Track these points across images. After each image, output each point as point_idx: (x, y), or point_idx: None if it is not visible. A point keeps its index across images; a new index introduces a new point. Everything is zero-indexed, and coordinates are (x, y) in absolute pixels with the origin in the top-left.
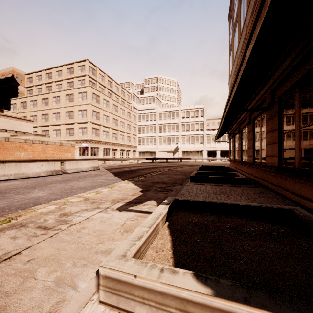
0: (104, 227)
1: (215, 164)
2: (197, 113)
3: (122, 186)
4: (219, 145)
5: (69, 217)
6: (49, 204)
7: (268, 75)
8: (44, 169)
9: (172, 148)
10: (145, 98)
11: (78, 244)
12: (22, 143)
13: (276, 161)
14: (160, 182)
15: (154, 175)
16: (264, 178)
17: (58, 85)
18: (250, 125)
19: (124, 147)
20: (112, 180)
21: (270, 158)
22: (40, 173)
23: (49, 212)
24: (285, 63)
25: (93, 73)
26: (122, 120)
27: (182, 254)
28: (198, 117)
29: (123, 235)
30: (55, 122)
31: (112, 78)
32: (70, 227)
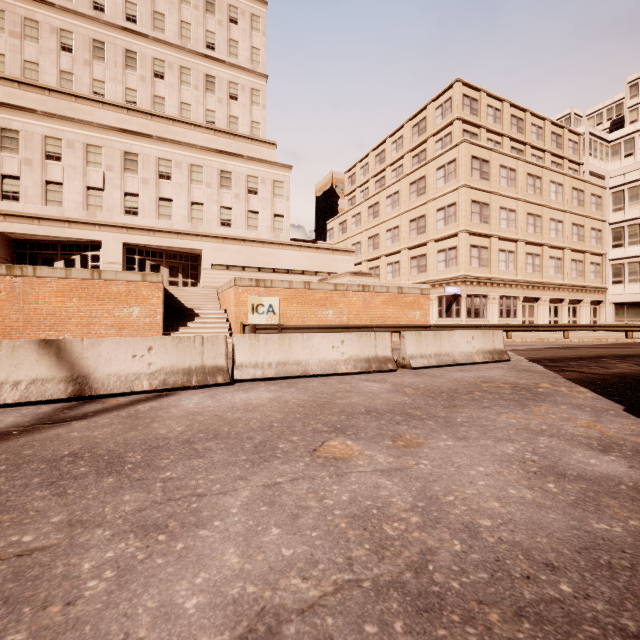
0: None
1: None
2: None
3: None
4: None
5: None
6: None
7: None
8: (347, 353)
9: None
10: (636, 134)
11: None
12: (329, 292)
13: None
14: None
15: None
16: None
17: (396, 170)
18: None
19: (561, 293)
20: None
21: None
22: (338, 366)
23: None
24: None
25: (472, 109)
26: (553, 215)
27: None
28: None
29: None
30: (389, 249)
31: (524, 108)
32: None
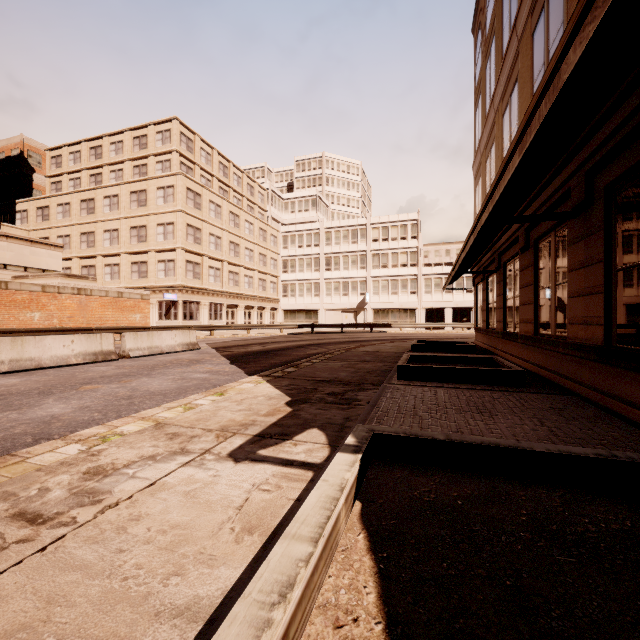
0: (191, 515)
1: (443, 336)
2: (404, 230)
3: (247, 389)
4: (451, 298)
5: (106, 480)
6: (66, 439)
7: (579, 138)
8: (77, 349)
9: (353, 304)
10: (296, 200)
11: (112, 580)
12: (36, 293)
13: (598, 334)
14: (330, 379)
15: (317, 362)
16: (564, 371)
17: (116, 173)
18: (526, 255)
19: (253, 302)
20: (224, 373)
21: (582, 327)
22: (69, 359)
23: (59, 466)
24: (626, 105)
25: (188, 146)
26: (248, 245)
27: (415, 635)
28: (406, 238)
29: (240, 544)
30: (108, 250)
31: (228, 159)
32: (101, 514)
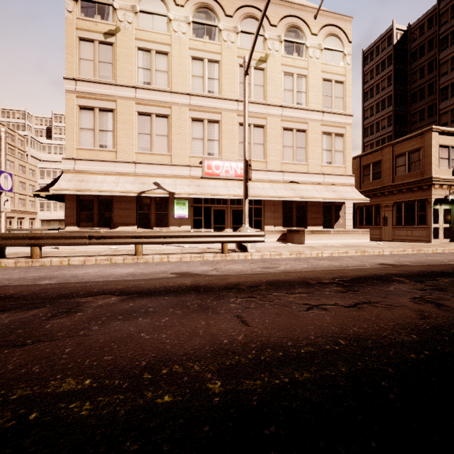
0: None
1: None
2: None
3: None
4: None
5: None
6: None
7: None
8: None
9: None
10: (53, 145)
11: None
12: None
13: None
14: None
15: None
16: None
17: None
18: None
19: (14, 214)
20: None
21: None
22: None
23: None
24: None
25: None
26: None
27: None
28: None
29: None
30: None
31: None
32: None
